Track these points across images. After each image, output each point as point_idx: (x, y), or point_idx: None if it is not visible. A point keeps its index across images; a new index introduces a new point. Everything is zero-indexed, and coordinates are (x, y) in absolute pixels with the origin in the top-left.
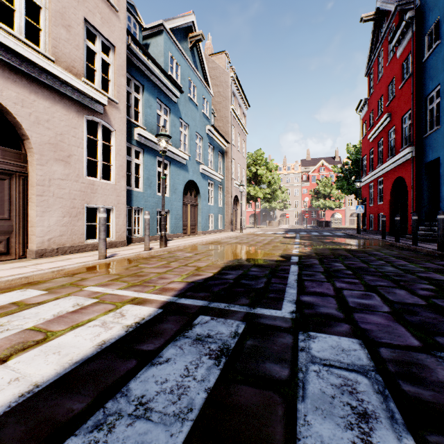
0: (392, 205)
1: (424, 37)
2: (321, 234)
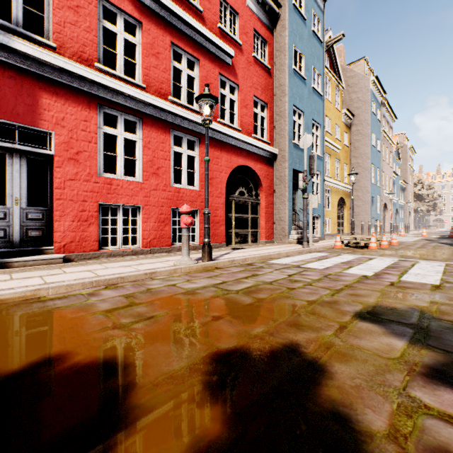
0: None
1: None
2: None
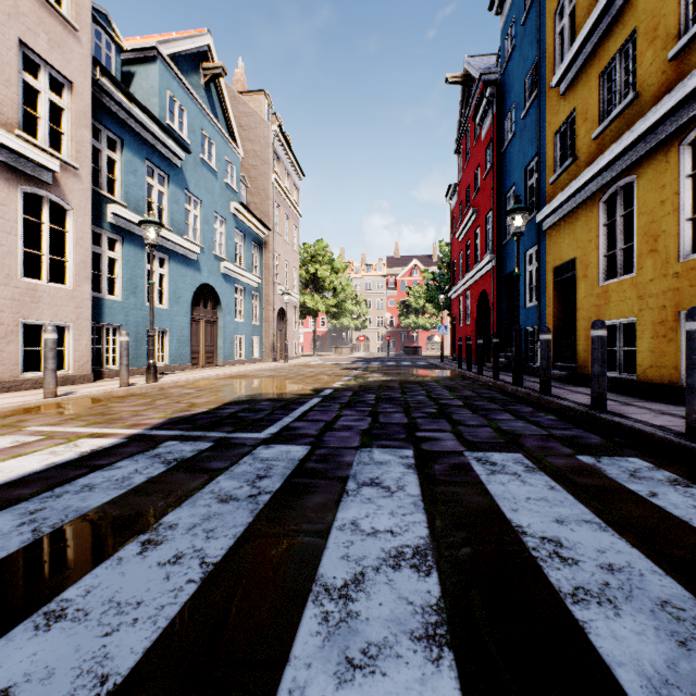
0: (479, 326)
1: (504, 123)
2: (397, 364)
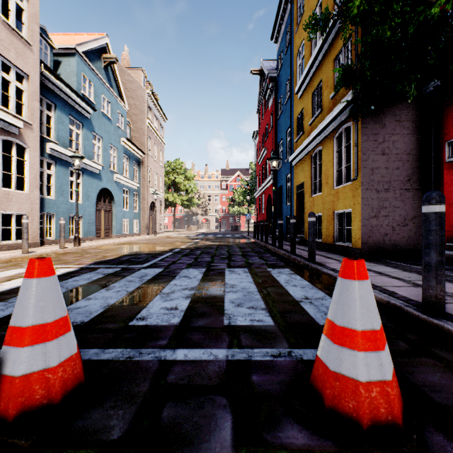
0: (268, 214)
1: (278, 103)
2: (222, 236)
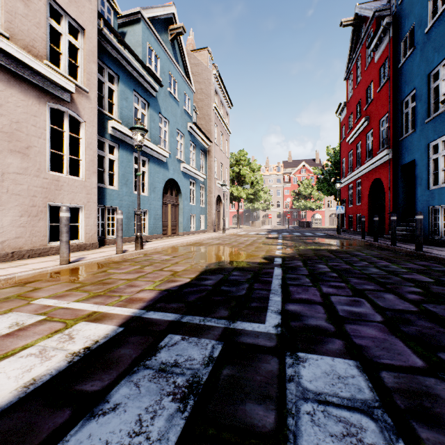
0: (370, 206)
1: (401, 43)
2: (303, 235)
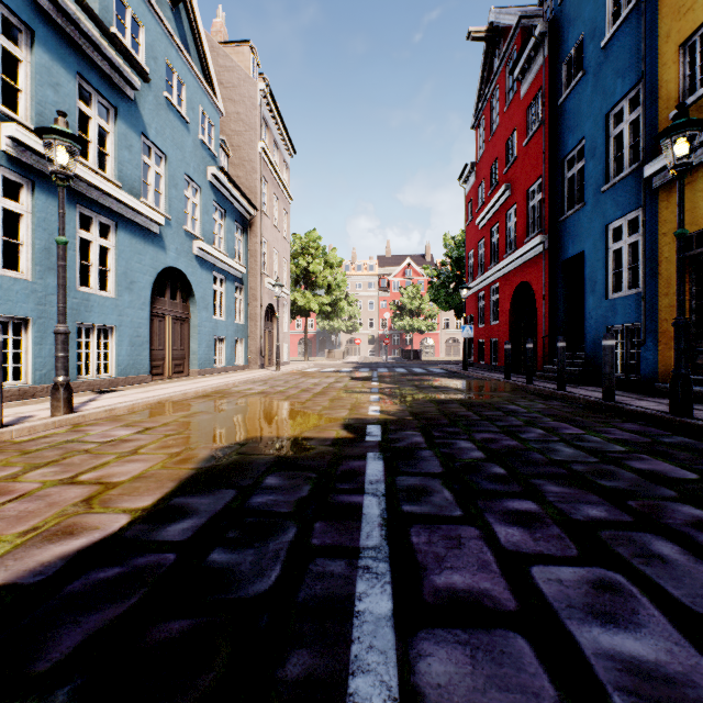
0: (512, 326)
1: (561, 67)
2: (411, 372)
